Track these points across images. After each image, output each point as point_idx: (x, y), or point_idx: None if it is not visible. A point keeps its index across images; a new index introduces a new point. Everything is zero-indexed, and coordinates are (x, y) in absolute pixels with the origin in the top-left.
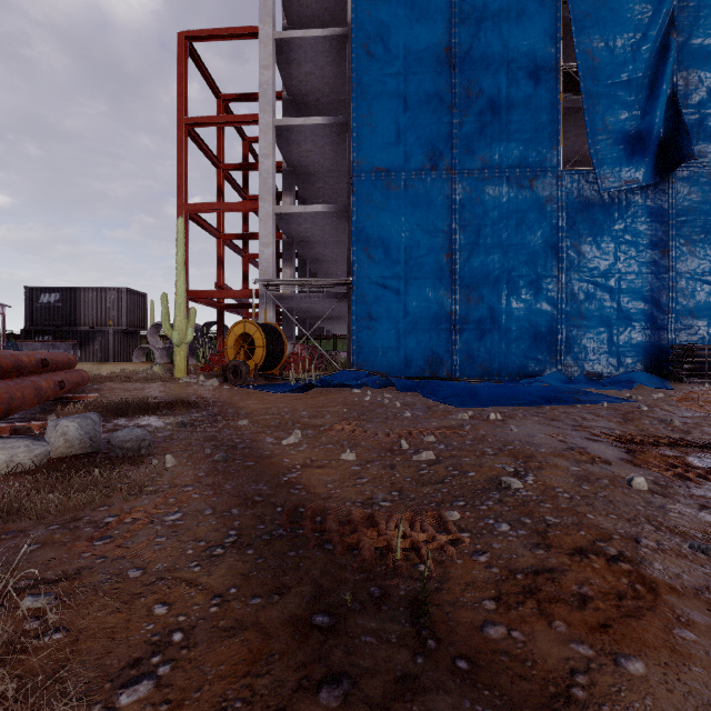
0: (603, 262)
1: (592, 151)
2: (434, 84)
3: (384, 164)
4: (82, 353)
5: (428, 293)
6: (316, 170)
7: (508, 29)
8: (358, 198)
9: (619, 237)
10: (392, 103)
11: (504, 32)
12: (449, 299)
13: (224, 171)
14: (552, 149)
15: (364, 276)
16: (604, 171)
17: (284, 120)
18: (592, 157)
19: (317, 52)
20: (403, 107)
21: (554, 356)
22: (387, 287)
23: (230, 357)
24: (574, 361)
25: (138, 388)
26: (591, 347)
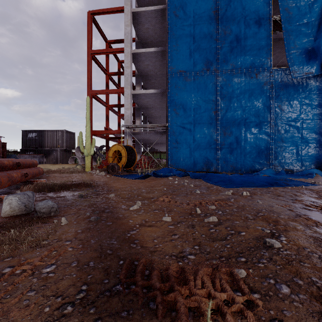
0: (294, 114)
1: (288, 58)
2: (208, 29)
3: (184, 69)
4: (46, 160)
5: (205, 130)
6: (151, 74)
7: (245, 0)
8: (171, 85)
9: (302, 101)
10: (187, 39)
11: (243, 2)
12: (215, 133)
13: (109, 76)
14: (267, 58)
15: (174, 122)
16: (295, 68)
17: (136, 50)
18: (288, 61)
19: (151, 18)
20: (193, 40)
21: (268, 161)
22: (185, 127)
23: (110, 161)
24: (279, 163)
25: (67, 176)
26: (287, 156)
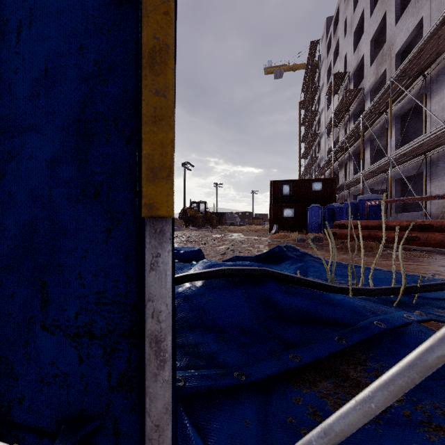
0: None
1: None
2: None
3: None
4: None
5: None
6: None
7: None
8: None
9: None
10: None
11: None
12: None
13: None
14: None
15: None
16: None
17: None
18: None
19: None
20: None
21: None
22: None
23: None
24: None
25: None
26: None
